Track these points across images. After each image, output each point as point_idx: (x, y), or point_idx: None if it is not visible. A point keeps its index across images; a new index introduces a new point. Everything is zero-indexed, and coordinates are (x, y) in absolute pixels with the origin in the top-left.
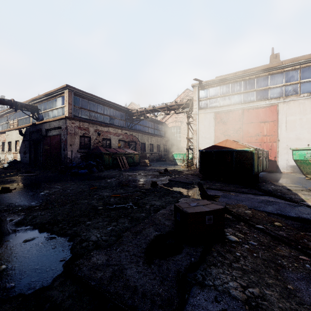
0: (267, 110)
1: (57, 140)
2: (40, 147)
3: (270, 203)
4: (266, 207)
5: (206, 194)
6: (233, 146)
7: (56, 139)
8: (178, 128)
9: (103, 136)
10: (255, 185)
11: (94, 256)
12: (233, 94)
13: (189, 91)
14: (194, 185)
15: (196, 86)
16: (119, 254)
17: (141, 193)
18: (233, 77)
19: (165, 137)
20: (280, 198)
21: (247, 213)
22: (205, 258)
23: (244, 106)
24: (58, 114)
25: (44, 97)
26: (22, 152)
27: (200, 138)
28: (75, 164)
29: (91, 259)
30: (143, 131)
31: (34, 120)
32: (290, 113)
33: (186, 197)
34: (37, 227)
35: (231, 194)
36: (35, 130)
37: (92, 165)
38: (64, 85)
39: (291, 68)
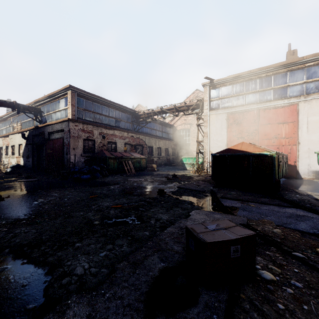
0: (286, 110)
1: (60, 144)
2: (42, 151)
3: (302, 218)
4: (297, 223)
5: (221, 205)
6: (249, 149)
7: (58, 142)
8: (187, 130)
9: (108, 140)
10: (276, 194)
11: (71, 308)
12: (247, 93)
13: (199, 91)
14: (206, 193)
15: (206, 85)
16: (108, 304)
17: (146, 203)
18: (247, 74)
19: (173, 141)
20: (311, 212)
21: (276, 233)
22: (232, 313)
23: (259, 106)
24: (61, 116)
25: (47, 99)
26: (25, 156)
27: (212, 141)
28: (78, 168)
29: (65, 314)
30: (150, 134)
31: (37, 123)
32: (312, 113)
33: (198, 209)
34: (13, 251)
35: (250, 205)
36: (38, 133)
37: (95, 170)
38: (67, 85)
39: (313, 63)
